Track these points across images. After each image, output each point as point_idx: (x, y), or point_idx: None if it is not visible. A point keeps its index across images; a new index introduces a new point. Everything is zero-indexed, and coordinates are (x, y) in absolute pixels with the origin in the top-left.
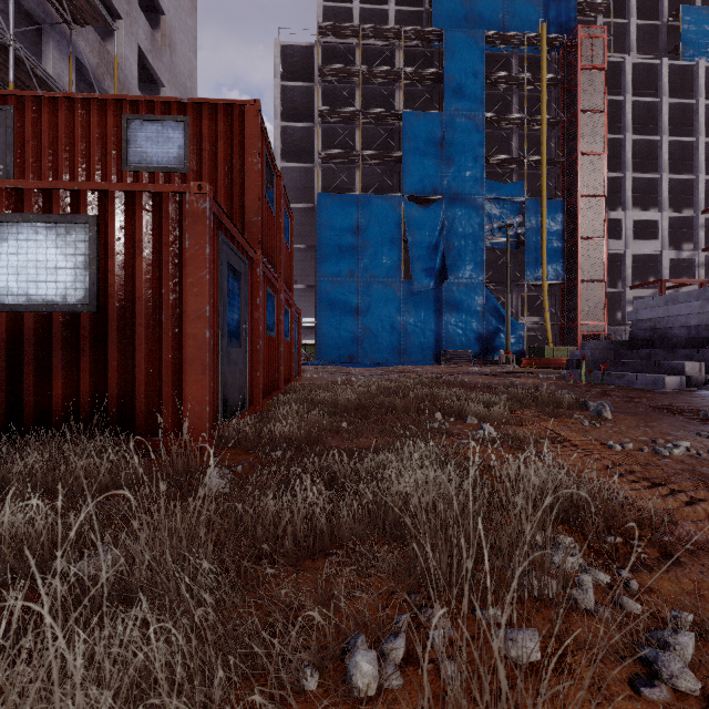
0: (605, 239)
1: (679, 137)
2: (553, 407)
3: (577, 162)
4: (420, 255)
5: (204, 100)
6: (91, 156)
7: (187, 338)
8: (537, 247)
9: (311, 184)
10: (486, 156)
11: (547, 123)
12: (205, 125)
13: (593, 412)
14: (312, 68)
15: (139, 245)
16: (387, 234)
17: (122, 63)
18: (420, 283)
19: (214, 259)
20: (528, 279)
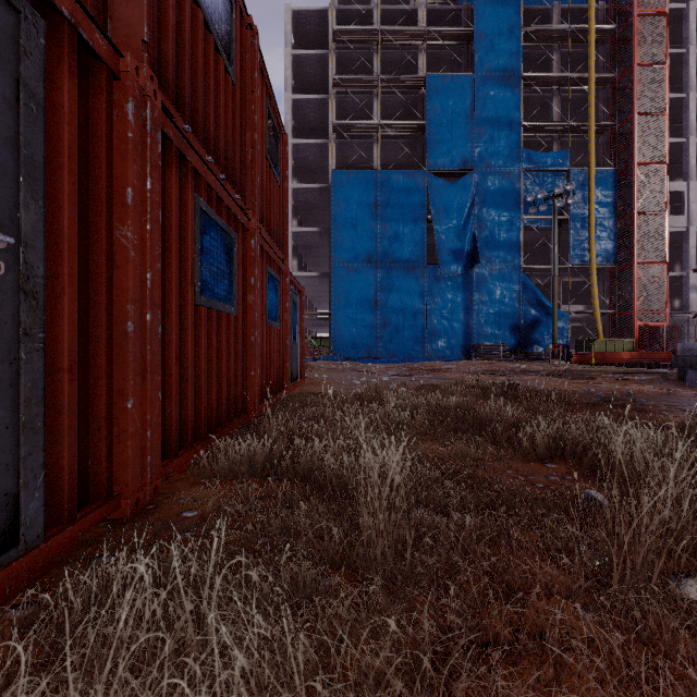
0: (667, 213)
1: None
2: None
3: (633, 124)
4: (447, 236)
5: None
6: None
7: None
8: (584, 225)
9: (325, 163)
10: (524, 122)
11: (595, 82)
12: None
13: None
14: (326, 36)
15: None
16: (409, 213)
17: None
18: (447, 267)
19: None
20: (573, 262)
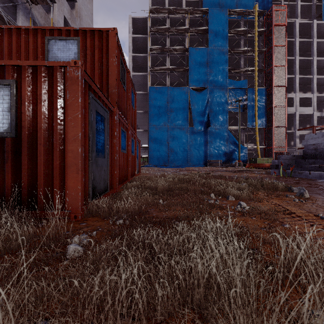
0: (286, 107)
1: (322, 58)
2: (273, 190)
3: (272, 70)
4: (197, 115)
5: (87, 28)
6: (29, 59)
7: (68, 152)
8: (253, 111)
9: (146, 82)
10: (228, 68)
11: (258, 52)
12: (88, 42)
13: (297, 193)
14: (146, 28)
15: (39, 97)
16: (181, 105)
17: (56, 24)
18: (197, 128)
19: (86, 107)
20: (249, 126)
